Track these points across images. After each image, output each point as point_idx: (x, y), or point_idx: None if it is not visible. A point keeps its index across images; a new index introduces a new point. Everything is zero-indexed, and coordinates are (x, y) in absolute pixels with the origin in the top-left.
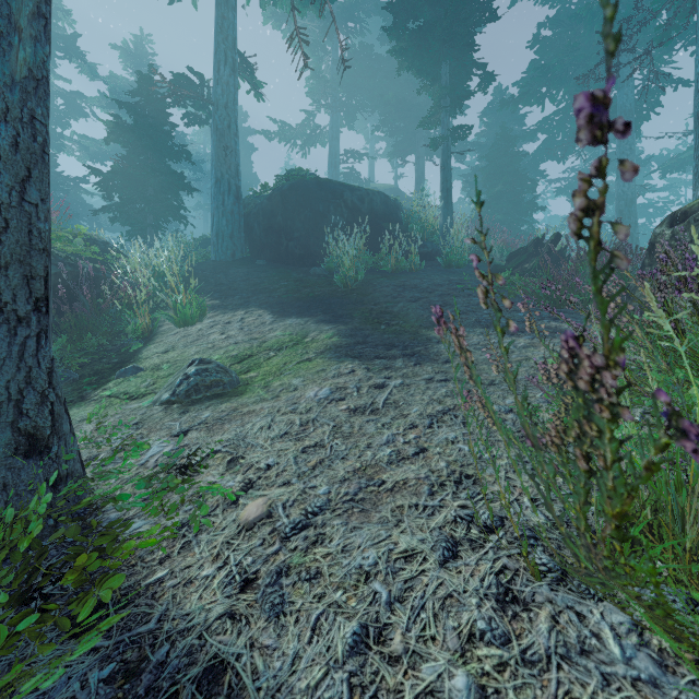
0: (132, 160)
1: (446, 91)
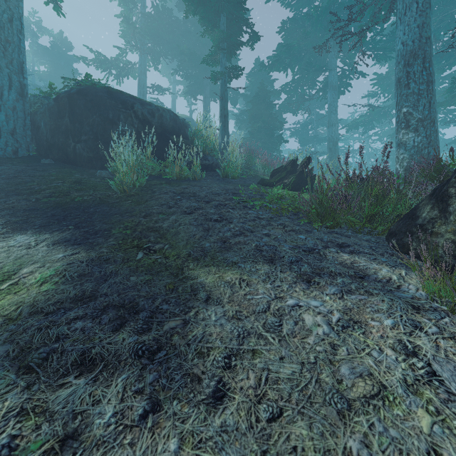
0: None
1: (223, 35)
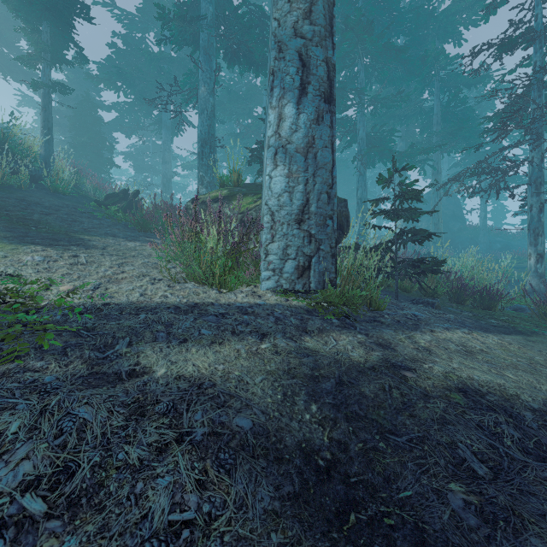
0: None
1: (49, 48)
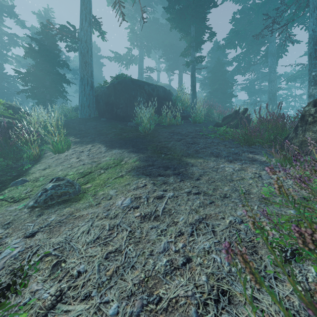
0: (38, 66)
1: (193, 39)
